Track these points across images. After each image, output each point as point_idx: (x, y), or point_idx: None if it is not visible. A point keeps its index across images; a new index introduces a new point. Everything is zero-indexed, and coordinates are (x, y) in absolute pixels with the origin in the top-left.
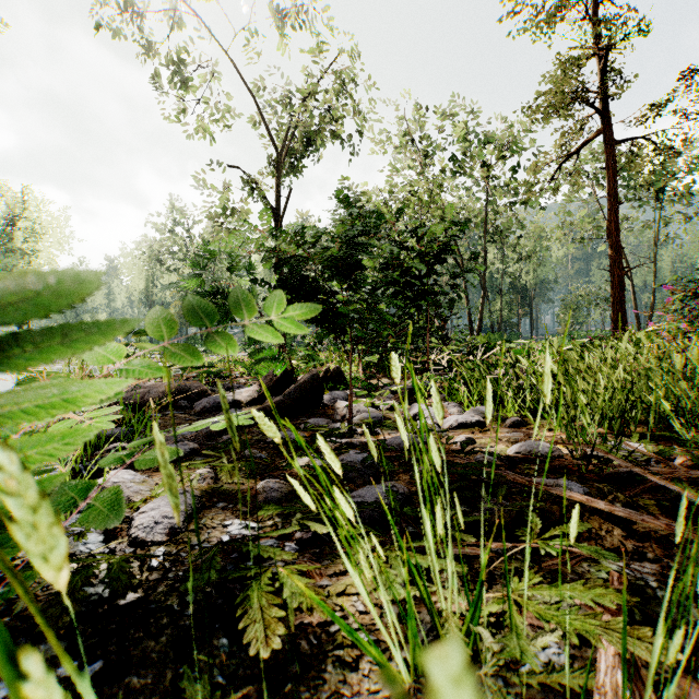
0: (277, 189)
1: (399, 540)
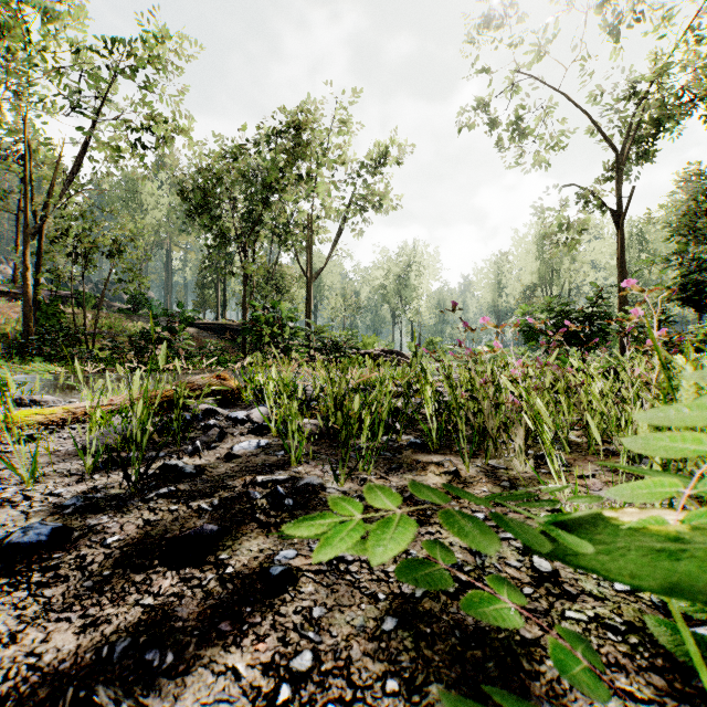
0: (620, 189)
1: None
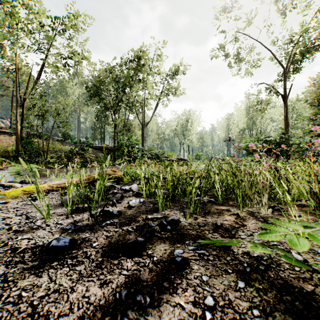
0: (285, 85)
1: None
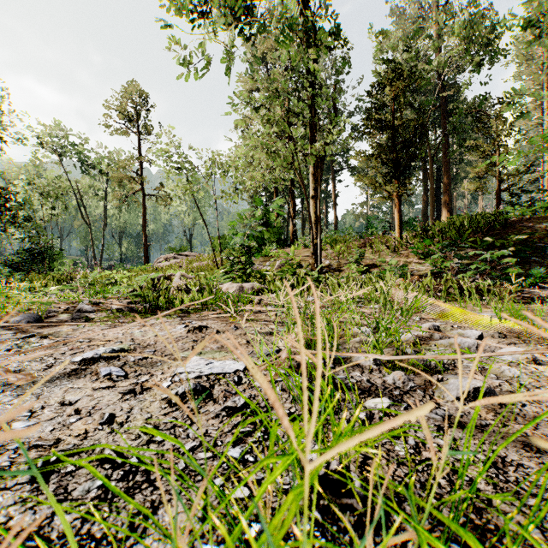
0: None
1: None
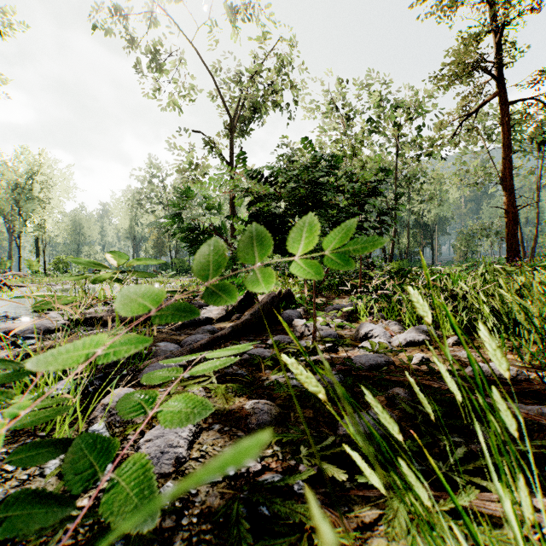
0: (231, 147)
1: (463, 515)
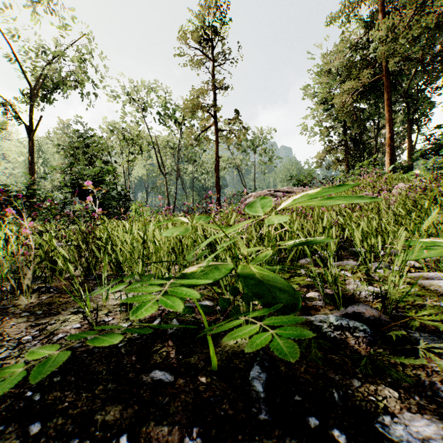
0: (30, 113)
1: None
